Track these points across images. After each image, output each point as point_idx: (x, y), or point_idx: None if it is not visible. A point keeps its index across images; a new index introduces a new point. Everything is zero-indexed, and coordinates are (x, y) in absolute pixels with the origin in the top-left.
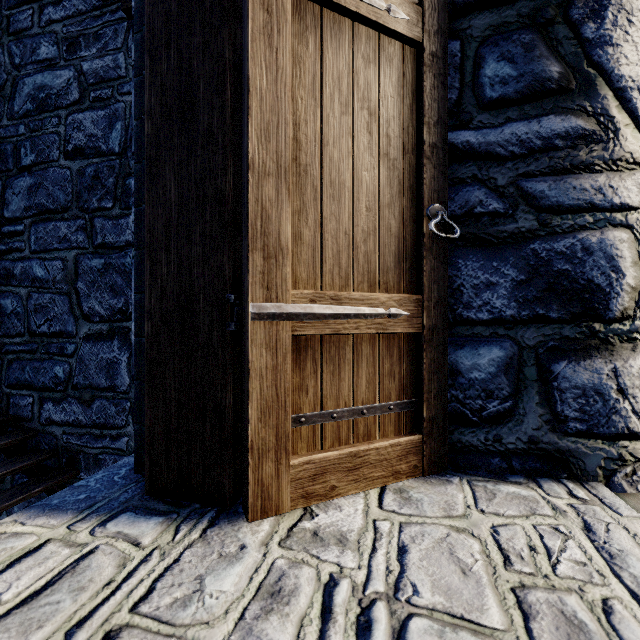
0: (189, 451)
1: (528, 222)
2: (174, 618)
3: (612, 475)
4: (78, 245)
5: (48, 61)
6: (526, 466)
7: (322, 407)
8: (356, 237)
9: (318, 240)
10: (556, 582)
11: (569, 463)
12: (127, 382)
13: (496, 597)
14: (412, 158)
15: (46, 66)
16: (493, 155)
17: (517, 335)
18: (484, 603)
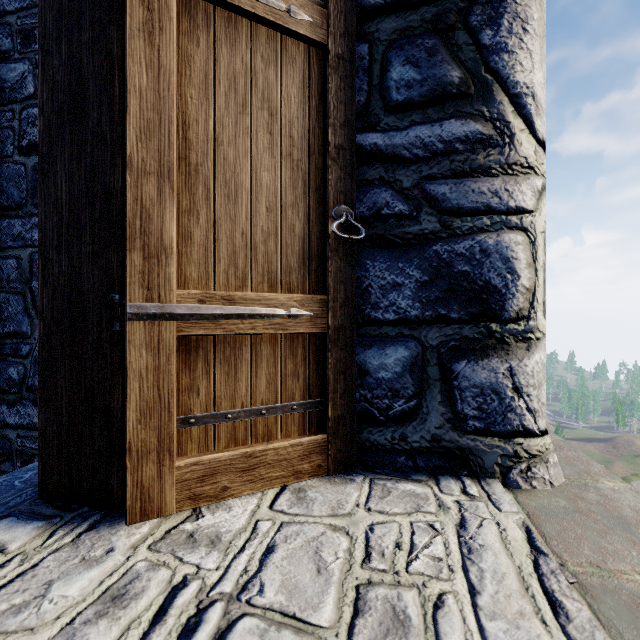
0: (79, 454)
1: (431, 224)
2: (0, 625)
3: (508, 472)
4: (33, 243)
5: (2, 53)
6: (430, 464)
7: (216, 408)
8: (255, 237)
9: (211, 240)
10: (403, 578)
11: (469, 460)
12: None
13: (337, 595)
14: (319, 159)
15: None
16: (399, 157)
17: (421, 335)
18: (322, 601)
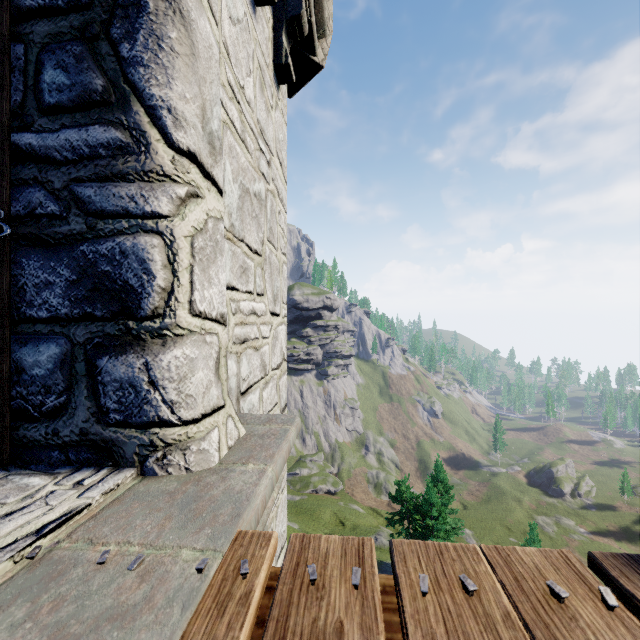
0: None
1: (79, 225)
2: None
3: (145, 460)
4: None
5: None
6: (81, 457)
7: None
8: None
9: None
10: None
11: (113, 452)
12: None
13: None
14: None
15: None
16: (51, 159)
17: (70, 332)
18: None
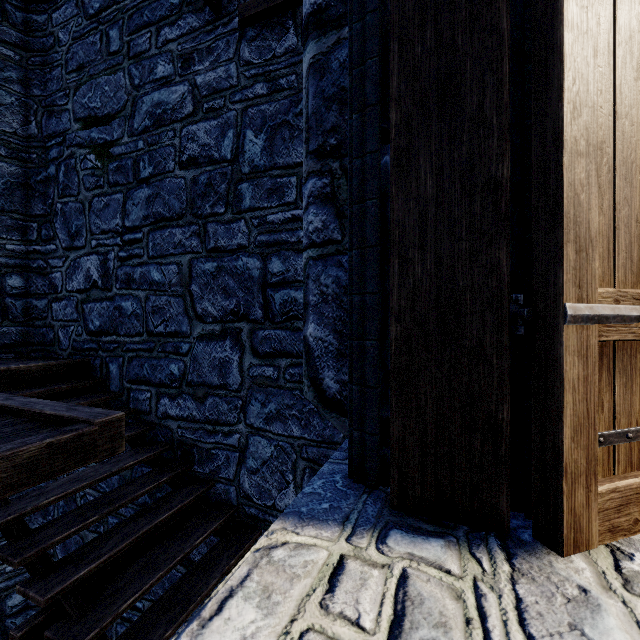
0: (451, 467)
1: None
2: None
3: None
4: (192, 250)
5: (164, 79)
6: None
7: (615, 425)
8: None
9: (612, 230)
10: None
11: None
12: (239, 381)
13: None
14: None
15: (162, 84)
16: None
17: None
18: None
